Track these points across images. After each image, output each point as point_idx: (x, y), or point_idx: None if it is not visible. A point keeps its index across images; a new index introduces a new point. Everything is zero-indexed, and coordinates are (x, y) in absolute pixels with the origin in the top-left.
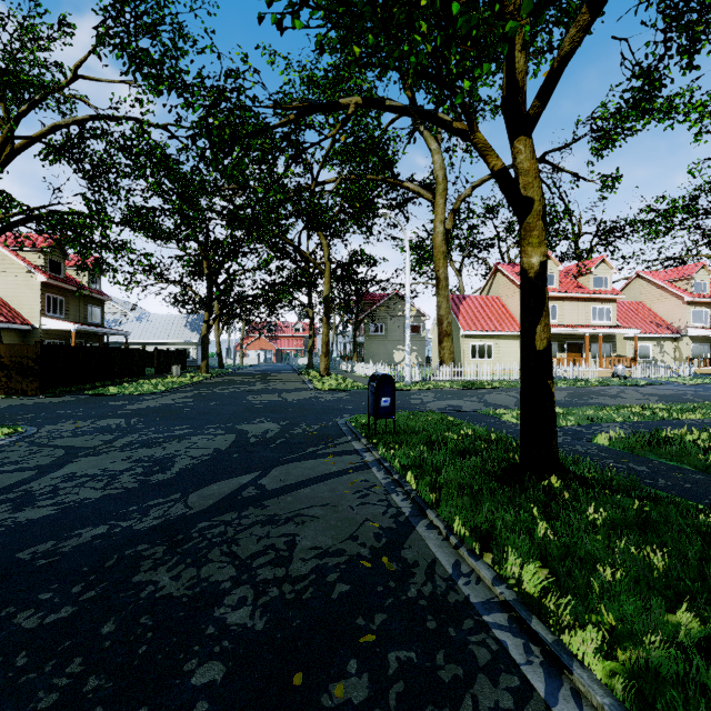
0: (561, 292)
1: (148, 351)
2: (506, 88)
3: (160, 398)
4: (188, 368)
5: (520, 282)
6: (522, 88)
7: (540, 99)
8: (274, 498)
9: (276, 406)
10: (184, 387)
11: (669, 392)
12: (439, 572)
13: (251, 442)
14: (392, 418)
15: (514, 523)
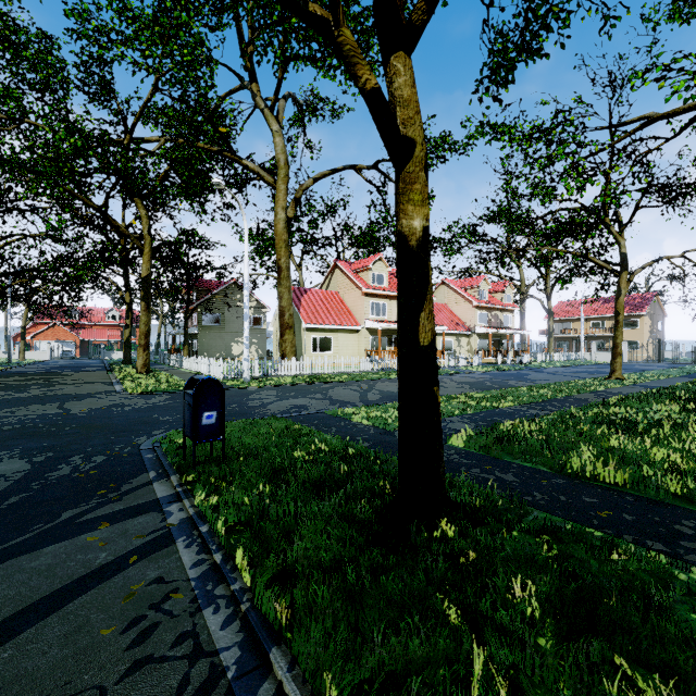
0: (390, 291)
1: None
2: None
3: None
4: None
5: (397, 253)
6: None
7: None
8: None
9: (44, 424)
10: None
11: (473, 380)
12: None
13: None
14: (220, 439)
15: (427, 654)
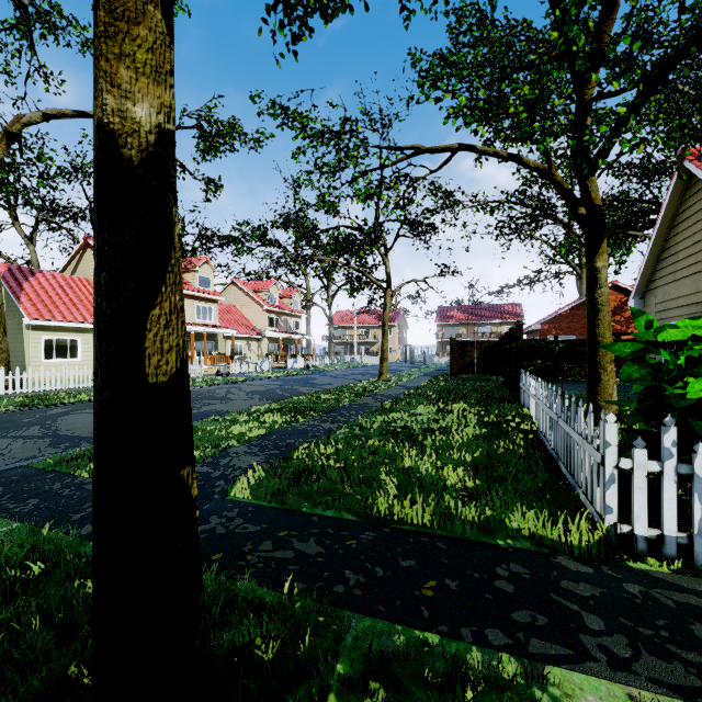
0: None
1: None
2: None
3: None
4: None
5: (95, 171)
6: None
7: None
8: None
9: None
10: None
11: (264, 388)
12: None
13: None
14: None
15: None
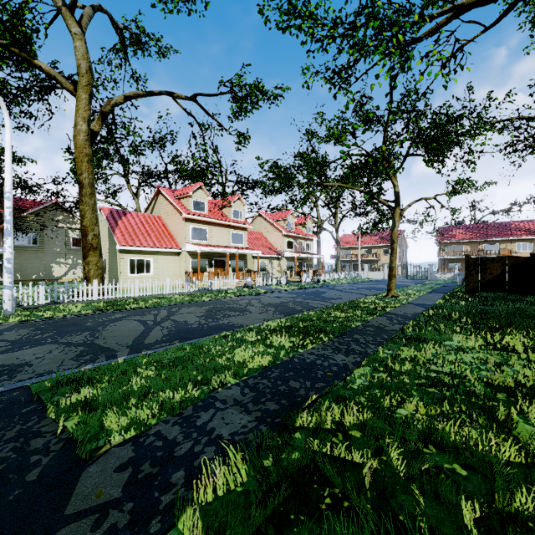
0: (210, 218)
1: None
2: None
3: None
4: None
5: None
6: None
7: None
8: None
9: None
10: None
11: (279, 301)
12: None
13: None
14: None
15: None
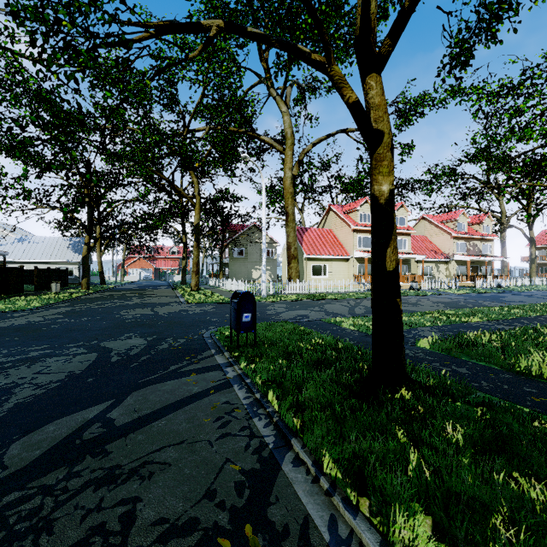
0: None
1: (29, 270)
2: (360, 25)
3: (30, 315)
4: (70, 285)
5: (371, 208)
6: (373, 29)
7: (391, 37)
8: (122, 438)
9: (146, 320)
10: (61, 303)
11: (449, 300)
12: (314, 542)
13: (112, 362)
14: (253, 332)
15: (383, 452)
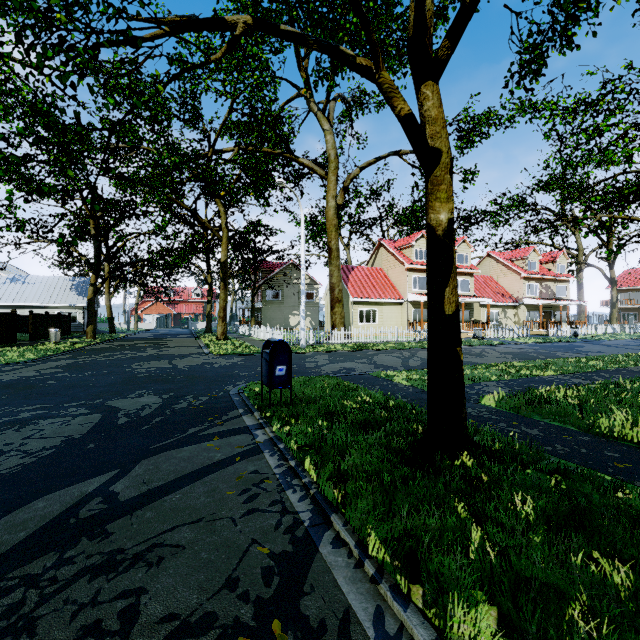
0: None
1: (23, 315)
2: (413, 24)
3: (22, 369)
4: (73, 333)
5: (427, 241)
6: (429, 29)
7: (450, 38)
8: (126, 516)
9: (162, 374)
10: (61, 354)
11: (518, 351)
12: None
13: (119, 424)
14: (288, 387)
15: (440, 529)
